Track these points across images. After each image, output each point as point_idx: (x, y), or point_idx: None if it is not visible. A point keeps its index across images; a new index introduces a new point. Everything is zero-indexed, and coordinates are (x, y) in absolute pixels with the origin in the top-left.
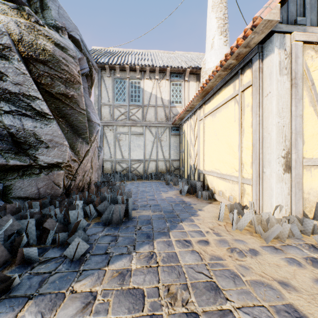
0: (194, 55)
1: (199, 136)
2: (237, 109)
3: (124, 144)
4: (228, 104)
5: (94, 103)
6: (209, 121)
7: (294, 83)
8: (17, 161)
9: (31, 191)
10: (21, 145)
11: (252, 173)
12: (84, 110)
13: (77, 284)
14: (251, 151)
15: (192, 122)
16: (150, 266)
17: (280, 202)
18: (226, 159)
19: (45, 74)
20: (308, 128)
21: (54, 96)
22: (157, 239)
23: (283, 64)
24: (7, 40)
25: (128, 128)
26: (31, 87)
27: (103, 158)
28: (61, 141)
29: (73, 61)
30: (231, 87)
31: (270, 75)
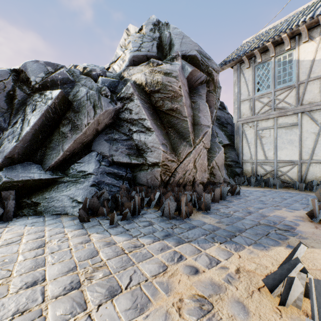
0: None
1: None
2: None
3: (267, 141)
4: None
5: (233, 102)
6: None
7: None
8: (136, 161)
9: (144, 181)
10: (140, 151)
11: None
12: (186, 117)
13: (94, 234)
14: None
15: None
16: (124, 250)
17: None
18: None
19: (159, 99)
20: None
21: (165, 113)
22: (165, 240)
23: None
24: (132, 90)
25: (273, 120)
26: (142, 113)
27: (242, 159)
28: (158, 147)
29: (175, 80)
30: None
31: None
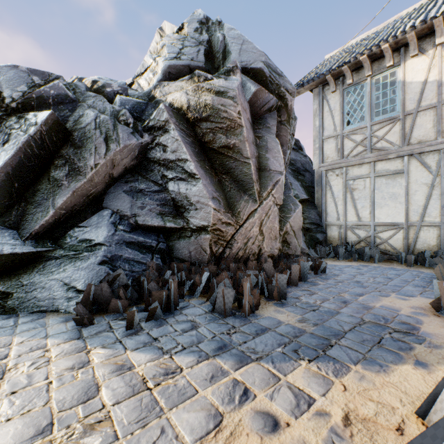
0: None
1: None
2: None
3: (361, 196)
4: None
5: (313, 140)
6: None
7: None
8: (173, 223)
9: (185, 254)
10: (179, 208)
11: None
12: (249, 158)
13: (98, 349)
14: None
15: None
16: (145, 382)
17: None
18: None
19: (207, 131)
20: None
21: (218, 152)
22: (218, 358)
23: None
24: (166, 115)
25: (369, 166)
26: (182, 151)
27: (326, 220)
28: (206, 202)
29: (232, 103)
30: None
31: None
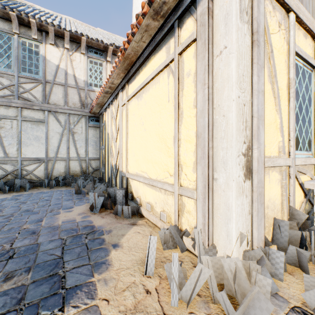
0: (119, 38)
1: (122, 127)
2: (172, 83)
3: (9, 134)
4: (160, 77)
5: None
6: (134, 106)
7: (256, 39)
8: None
9: None
10: None
11: (197, 180)
12: None
13: None
14: (194, 145)
15: (114, 110)
16: None
17: (241, 228)
18: (157, 158)
19: None
20: (267, 114)
21: None
22: None
23: (244, 4)
24: None
25: (17, 110)
26: None
27: None
28: None
29: None
30: (163, 52)
31: (225, 19)
